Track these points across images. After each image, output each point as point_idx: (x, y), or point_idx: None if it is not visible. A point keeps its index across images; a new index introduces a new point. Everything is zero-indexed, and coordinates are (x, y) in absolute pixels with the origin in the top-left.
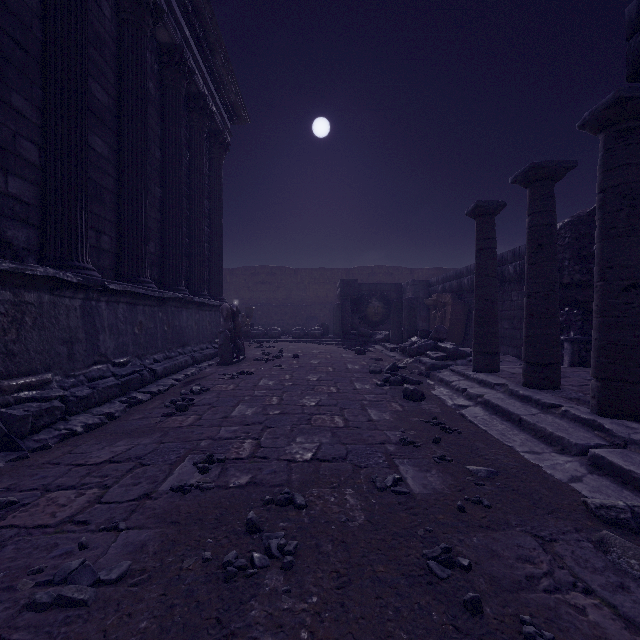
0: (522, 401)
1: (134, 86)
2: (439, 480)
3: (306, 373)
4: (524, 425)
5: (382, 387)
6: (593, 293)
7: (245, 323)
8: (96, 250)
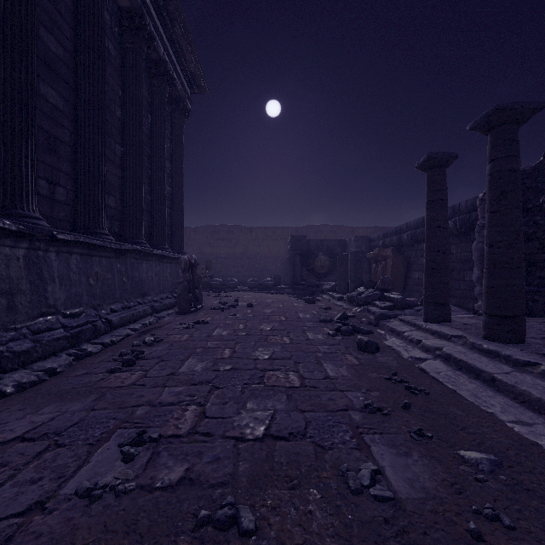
0: (487, 356)
1: (91, 41)
2: (426, 471)
3: (259, 322)
4: (499, 385)
5: (334, 337)
6: (539, 245)
7: (205, 275)
8: (49, 201)
